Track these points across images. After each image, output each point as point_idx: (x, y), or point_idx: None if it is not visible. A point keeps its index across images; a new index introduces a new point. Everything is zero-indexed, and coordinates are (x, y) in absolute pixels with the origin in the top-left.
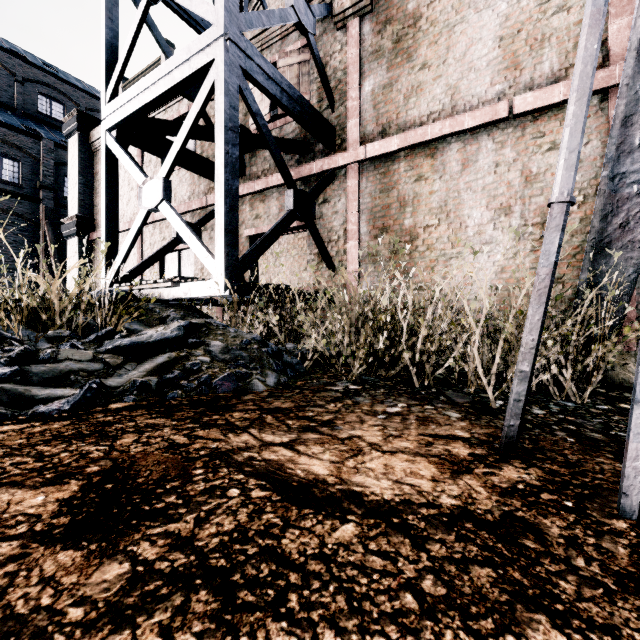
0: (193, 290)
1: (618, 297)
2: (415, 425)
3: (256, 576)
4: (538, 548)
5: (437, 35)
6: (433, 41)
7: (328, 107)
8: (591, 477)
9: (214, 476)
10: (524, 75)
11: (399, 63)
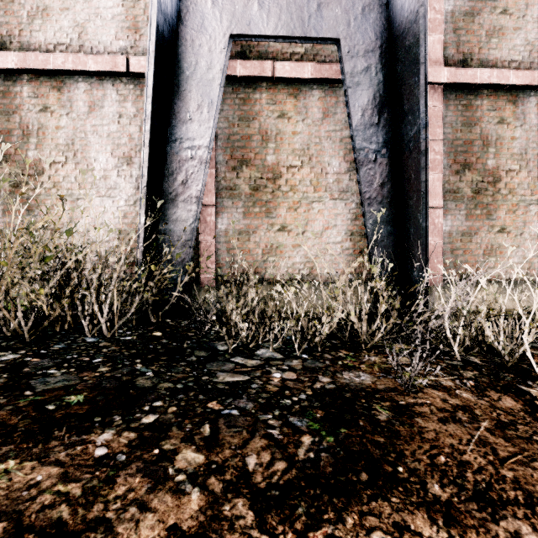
0: None
1: (185, 242)
2: None
3: None
4: None
5: None
6: None
7: None
8: None
9: None
10: (143, 41)
11: None
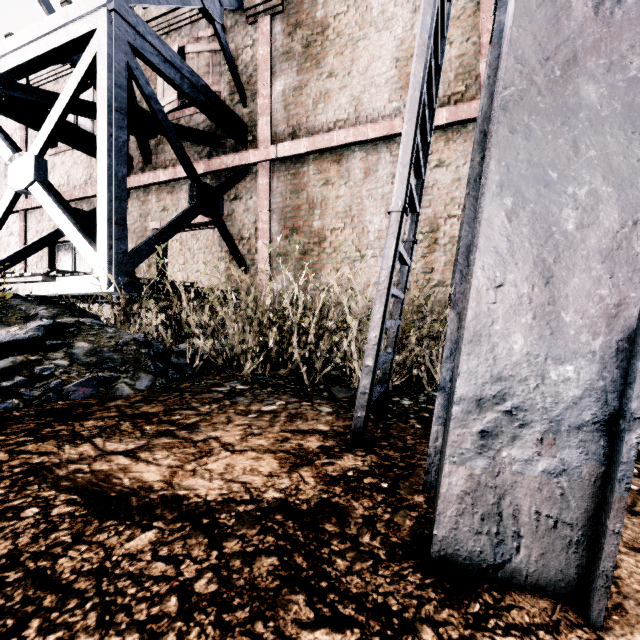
0: (71, 285)
1: None
2: (282, 422)
3: (2, 606)
4: (335, 530)
5: (343, 47)
6: (339, 52)
7: (240, 101)
8: (417, 459)
9: (16, 496)
10: None
11: (308, 68)
